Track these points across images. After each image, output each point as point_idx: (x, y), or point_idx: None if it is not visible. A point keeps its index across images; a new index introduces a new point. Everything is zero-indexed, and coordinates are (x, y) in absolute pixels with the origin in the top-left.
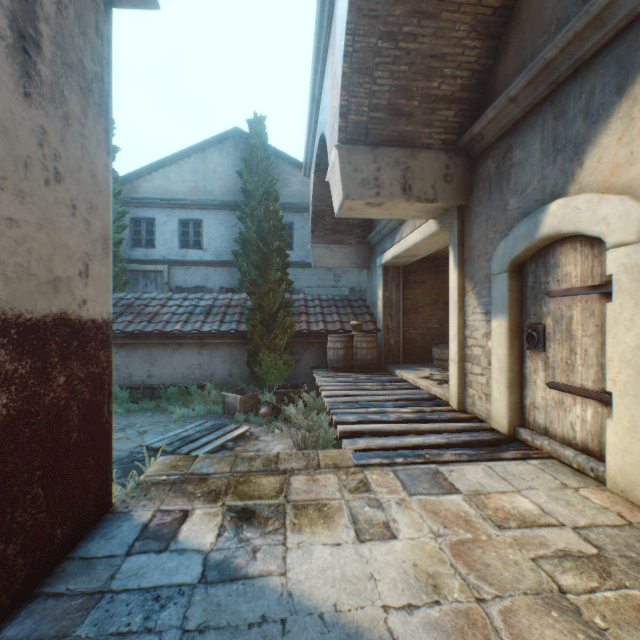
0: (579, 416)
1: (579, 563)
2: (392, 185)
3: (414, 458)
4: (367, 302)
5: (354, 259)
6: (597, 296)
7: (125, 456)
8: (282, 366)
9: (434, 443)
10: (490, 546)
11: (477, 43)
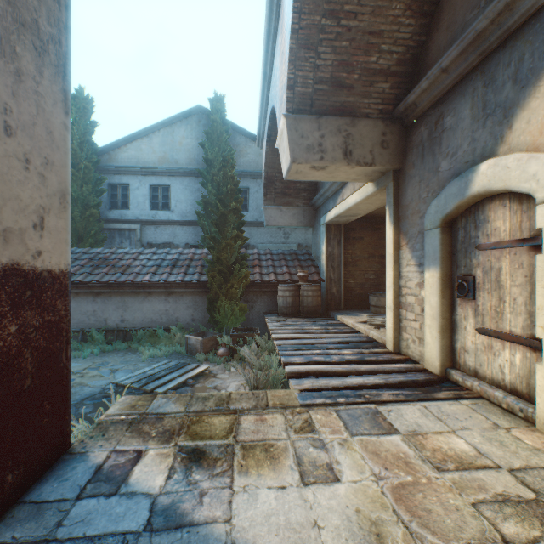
0: (508, 360)
1: (519, 509)
2: (334, 150)
3: (355, 398)
4: (312, 256)
5: (301, 219)
6: (526, 249)
7: (97, 392)
8: (238, 312)
9: (373, 383)
10: (430, 490)
11: (411, 21)
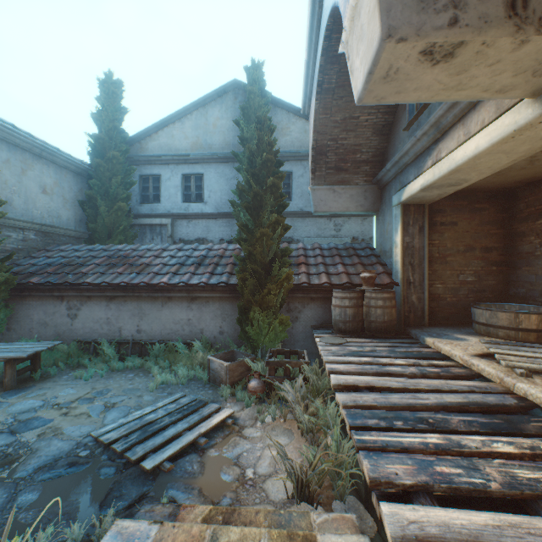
0: None
1: None
2: None
3: None
4: (376, 251)
5: (361, 201)
6: None
7: (65, 453)
8: (277, 326)
9: None
10: None
11: None
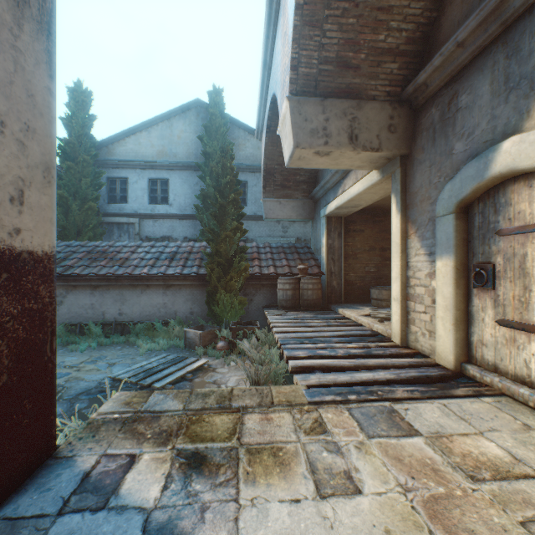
0: (534, 354)
1: None
2: (339, 135)
3: (367, 395)
4: (312, 249)
5: (300, 211)
6: None
7: (93, 387)
8: (237, 305)
9: (384, 379)
10: (468, 505)
11: None
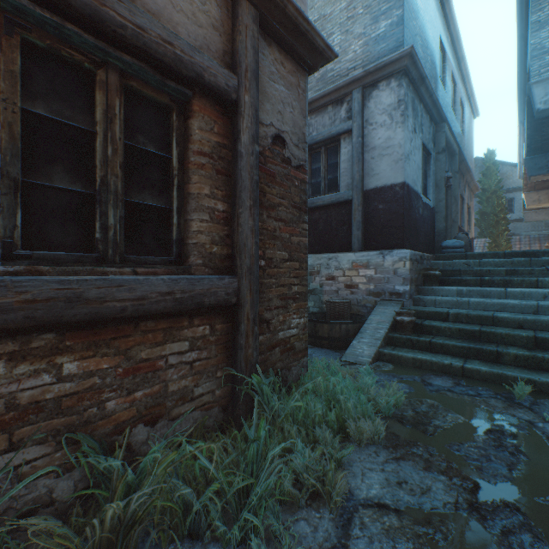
0: None
1: None
2: (544, 200)
3: None
4: None
5: None
6: None
7: None
8: None
9: None
10: None
11: None
